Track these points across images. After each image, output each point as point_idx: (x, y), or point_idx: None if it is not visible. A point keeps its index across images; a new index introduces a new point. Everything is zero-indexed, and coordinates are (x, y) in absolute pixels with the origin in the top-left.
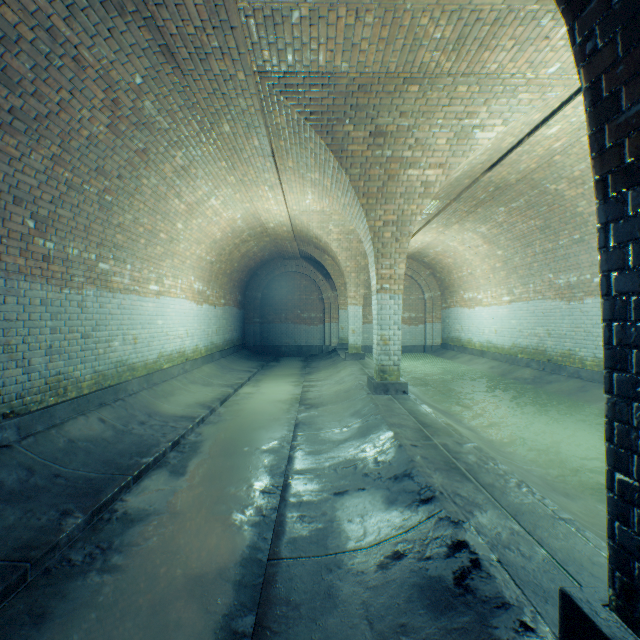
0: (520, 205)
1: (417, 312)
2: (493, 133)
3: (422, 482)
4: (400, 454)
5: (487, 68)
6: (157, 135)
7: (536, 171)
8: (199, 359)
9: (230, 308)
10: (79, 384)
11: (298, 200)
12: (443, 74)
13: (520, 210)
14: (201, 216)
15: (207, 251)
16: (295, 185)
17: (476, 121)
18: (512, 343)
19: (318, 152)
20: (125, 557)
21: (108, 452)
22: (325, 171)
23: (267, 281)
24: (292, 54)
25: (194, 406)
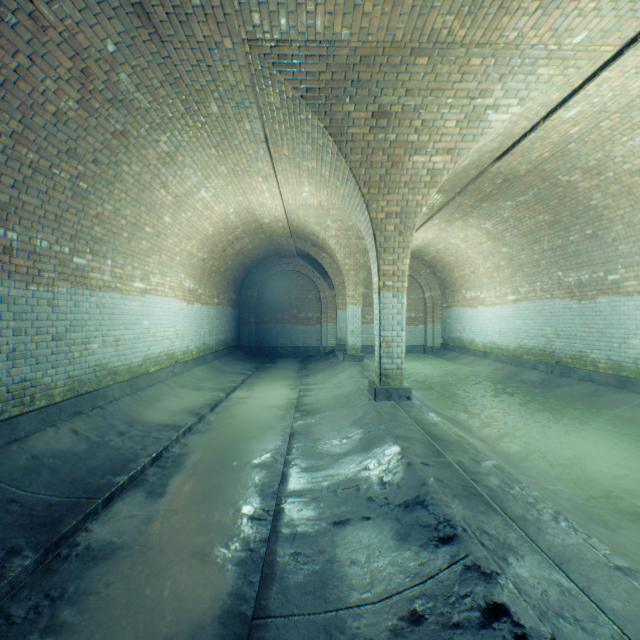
0: (528, 199)
1: (417, 312)
2: (507, 115)
3: (439, 514)
4: (410, 475)
5: (505, 37)
6: (137, 115)
7: (548, 161)
8: (190, 361)
9: (224, 308)
10: (49, 391)
11: (294, 193)
12: (455, 44)
13: (528, 204)
14: (191, 209)
15: (198, 247)
16: (291, 176)
17: (489, 101)
18: (517, 344)
19: (315, 136)
20: (78, 611)
21: (77, 470)
22: (323, 158)
23: (263, 280)
24: (285, 17)
25: (181, 413)
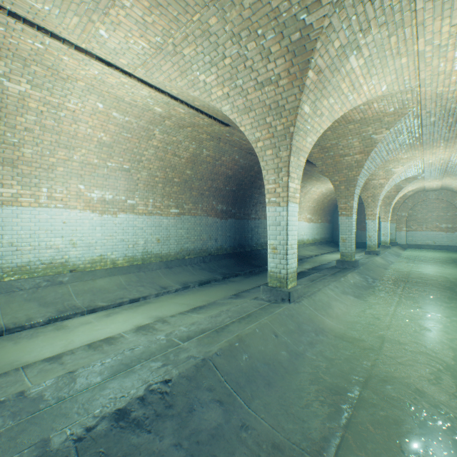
0: None
1: (453, 224)
2: (399, 169)
3: None
4: None
5: None
6: None
7: (452, 164)
8: (308, 243)
9: (323, 223)
10: None
11: None
12: None
13: None
14: (308, 194)
15: (311, 203)
16: None
17: (390, 167)
18: None
19: None
20: None
21: None
22: None
23: None
24: None
25: (306, 255)
